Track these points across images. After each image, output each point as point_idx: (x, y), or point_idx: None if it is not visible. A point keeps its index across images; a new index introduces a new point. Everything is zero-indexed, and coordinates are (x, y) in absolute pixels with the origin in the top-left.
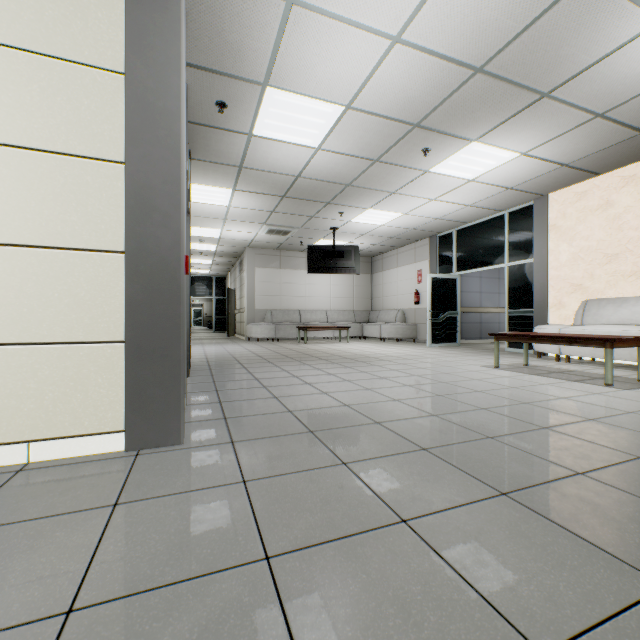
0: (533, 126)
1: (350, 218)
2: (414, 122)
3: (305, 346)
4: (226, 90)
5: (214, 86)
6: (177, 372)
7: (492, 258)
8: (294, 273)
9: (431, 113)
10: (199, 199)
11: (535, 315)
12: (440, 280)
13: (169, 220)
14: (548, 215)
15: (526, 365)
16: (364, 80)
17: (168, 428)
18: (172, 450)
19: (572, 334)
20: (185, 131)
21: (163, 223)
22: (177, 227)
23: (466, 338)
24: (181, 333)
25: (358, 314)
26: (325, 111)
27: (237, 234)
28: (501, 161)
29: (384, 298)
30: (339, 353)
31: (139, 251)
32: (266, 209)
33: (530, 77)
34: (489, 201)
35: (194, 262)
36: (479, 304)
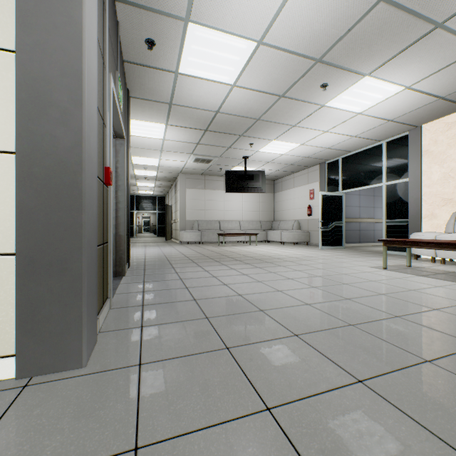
0: (421, 59)
1: (258, 148)
2: (317, 57)
3: (223, 248)
4: (153, 27)
5: (142, 23)
6: (78, 287)
7: (372, 179)
8: (215, 193)
9: (332, 47)
10: (140, 133)
11: (410, 224)
12: (329, 197)
13: (68, 117)
14: (421, 142)
15: (409, 266)
16: (275, 13)
17: (67, 350)
18: (68, 378)
19: (455, 241)
20: (107, 49)
21: (61, 120)
22: (78, 126)
23: (348, 242)
24: (82, 244)
25: (263, 223)
26: (240, 47)
27: (171, 162)
28: (387, 95)
29: (283, 211)
30: (250, 254)
31: (32, 151)
32: (193, 141)
33: (429, 5)
34: (371, 132)
35: (141, 185)
36: (358, 216)
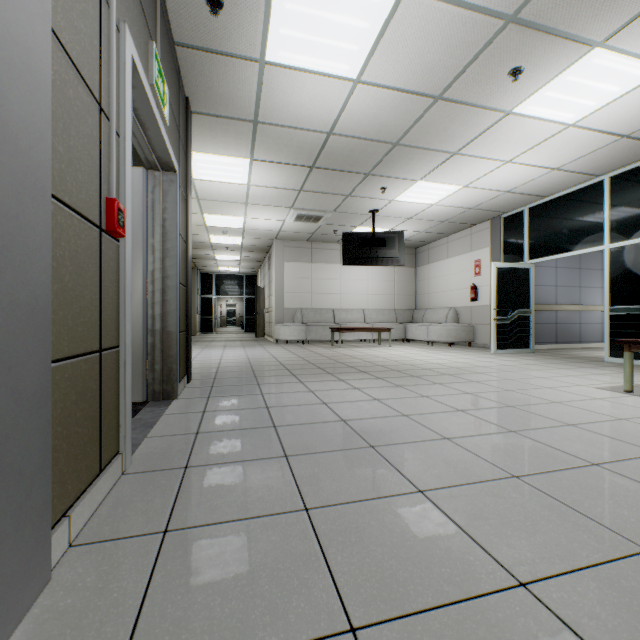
0: None
1: (394, 196)
2: (509, 11)
3: (339, 351)
4: None
5: None
6: None
7: (583, 239)
8: (327, 267)
9: None
10: (213, 176)
11: None
12: (508, 270)
13: None
14: None
15: None
16: None
17: None
18: None
19: None
20: None
21: None
22: None
23: (537, 342)
24: None
25: (400, 313)
26: (369, 0)
27: (262, 223)
28: (629, 85)
29: (431, 295)
30: (382, 362)
31: None
32: (292, 187)
33: None
34: (586, 160)
35: (222, 259)
36: (554, 300)
